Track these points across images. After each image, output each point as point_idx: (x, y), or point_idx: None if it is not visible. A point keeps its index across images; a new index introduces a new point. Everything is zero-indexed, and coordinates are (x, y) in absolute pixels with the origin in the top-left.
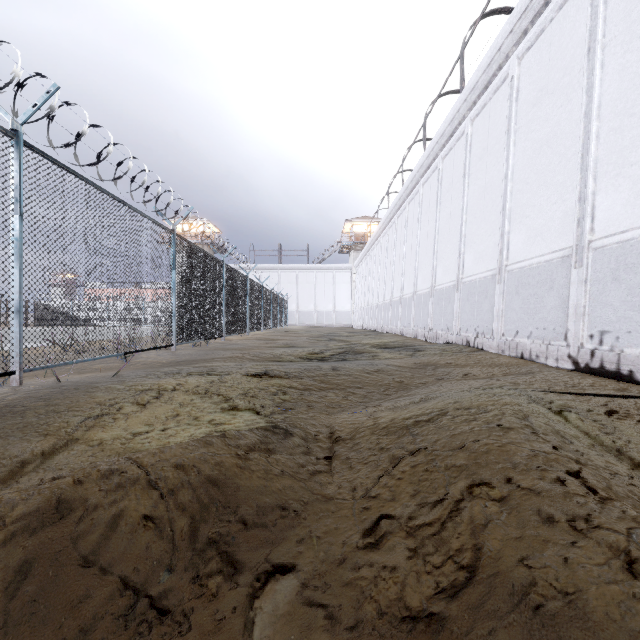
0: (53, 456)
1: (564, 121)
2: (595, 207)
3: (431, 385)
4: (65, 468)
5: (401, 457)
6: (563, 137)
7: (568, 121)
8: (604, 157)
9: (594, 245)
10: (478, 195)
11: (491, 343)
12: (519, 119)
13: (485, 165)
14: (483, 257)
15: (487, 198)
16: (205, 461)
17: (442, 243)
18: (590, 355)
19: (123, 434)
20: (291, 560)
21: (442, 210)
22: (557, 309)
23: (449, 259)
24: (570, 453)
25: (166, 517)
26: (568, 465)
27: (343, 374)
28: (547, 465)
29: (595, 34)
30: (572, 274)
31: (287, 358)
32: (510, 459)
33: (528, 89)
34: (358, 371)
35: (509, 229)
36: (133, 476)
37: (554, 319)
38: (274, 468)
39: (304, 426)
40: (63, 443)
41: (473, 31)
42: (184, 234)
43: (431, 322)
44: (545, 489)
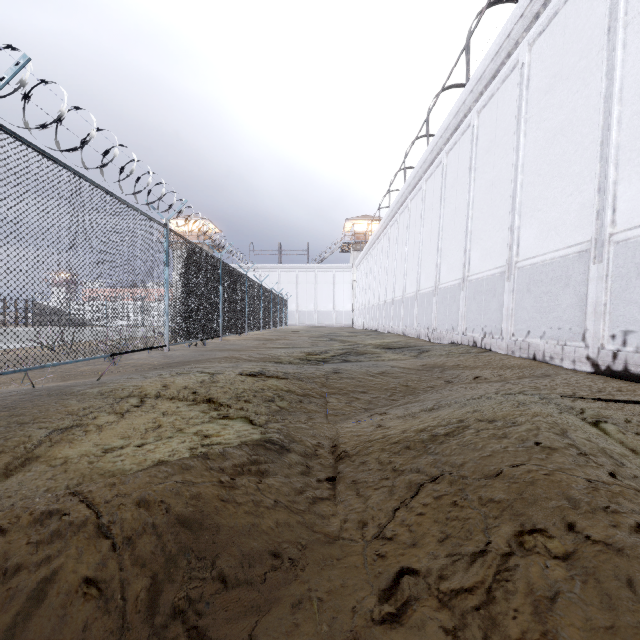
0: (4, 479)
1: (580, 107)
2: (617, 197)
3: (441, 389)
4: (15, 495)
5: (420, 484)
6: (579, 124)
7: (585, 107)
8: (627, 143)
9: (616, 238)
10: (485, 189)
11: (500, 343)
12: (530, 108)
13: (493, 158)
14: (491, 254)
15: (495, 192)
16: (177, 494)
17: (446, 240)
18: (612, 357)
19: (93, 450)
20: (283, 638)
21: (446, 206)
22: (574, 307)
23: (454, 256)
24: (630, 481)
25: (117, 579)
26: (638, 501)
27: (345, 377)
28: (613, 502)
29: (616, 12)
30: (591, 270)
31: (286, 359)
32: (565, 494)
33: (540, 76)
34: (361, 374)
35: (519, 224)
36: (77, 520)
37: (570, 318)
38: (266, 498)
39: (303, 439)
40: (19, 462)
41: (479, 19)
42: (183, 233)
43: (435, 322)
44: (628, 545)
